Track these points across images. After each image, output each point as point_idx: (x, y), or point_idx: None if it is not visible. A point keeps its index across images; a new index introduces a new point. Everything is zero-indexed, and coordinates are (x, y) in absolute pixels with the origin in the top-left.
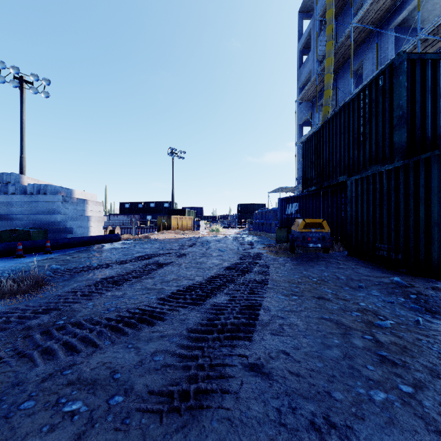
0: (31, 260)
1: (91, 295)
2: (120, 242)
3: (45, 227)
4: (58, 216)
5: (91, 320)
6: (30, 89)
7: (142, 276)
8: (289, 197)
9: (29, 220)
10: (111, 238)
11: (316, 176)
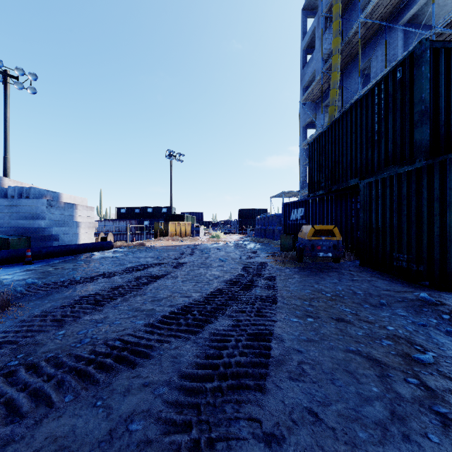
0: (6, 273)
1: (63, 321)
2: (112, 250)
3: (27, 234)
4: (43, 222)
5: (56, 358)
6: (15, 84)
7: (130, 293)
8: (294, 202)
9: (10, 226)
10: (103, 246)
11: (324, 179)
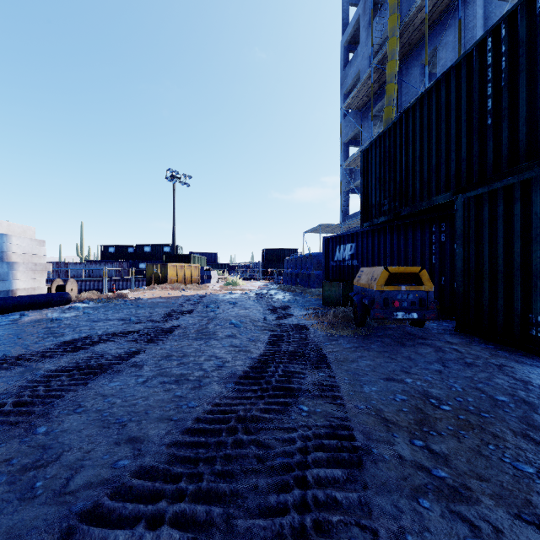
0: None
1: None
2: (69, 305)
3: None
4: None
5: None
6: None
7: None
8: (339, 235)
9: None
10: (51, 300)
11: (388, 200)
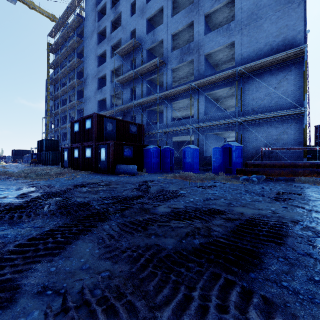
0: None
1: None
2: None
3: None
4: None
5: None
6: None
7: None
8: (34, 153)
9: None
10: None
11: (39, 150)
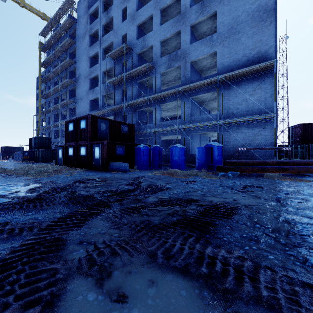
0: None
1: None
2: None
3: None
4: None
5: None
6: None
7: None
8: (26, 150)
9: None
10: None
11: (31, 147)
